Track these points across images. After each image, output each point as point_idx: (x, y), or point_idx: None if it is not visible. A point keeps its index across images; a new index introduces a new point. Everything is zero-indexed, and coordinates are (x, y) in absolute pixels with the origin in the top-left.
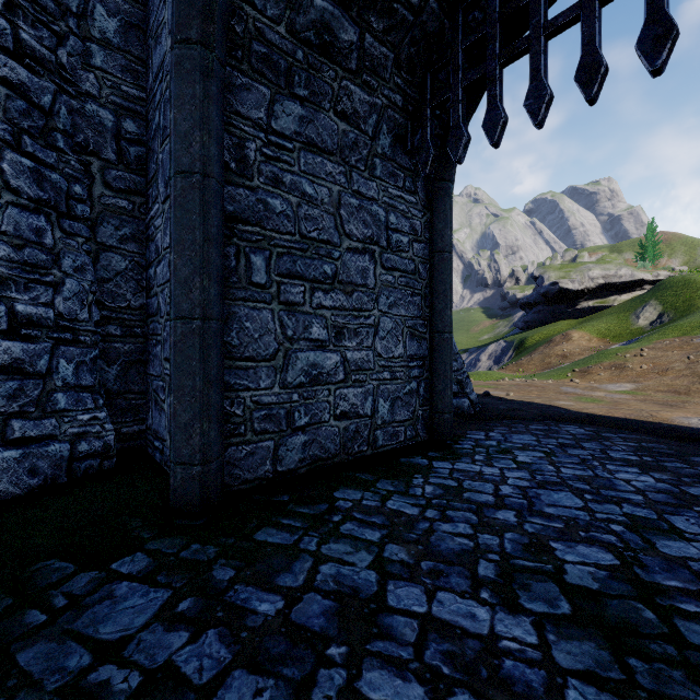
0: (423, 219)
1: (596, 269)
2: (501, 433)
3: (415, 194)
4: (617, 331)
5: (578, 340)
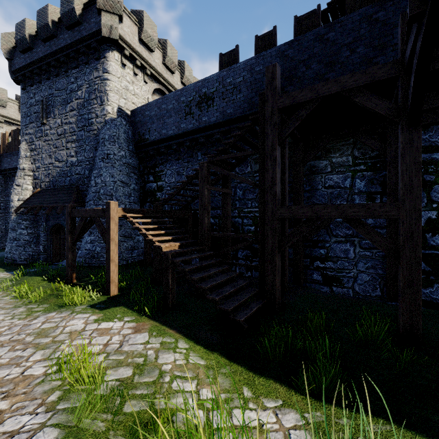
0: None
1: None
2: None
3: None
4: None
5: None
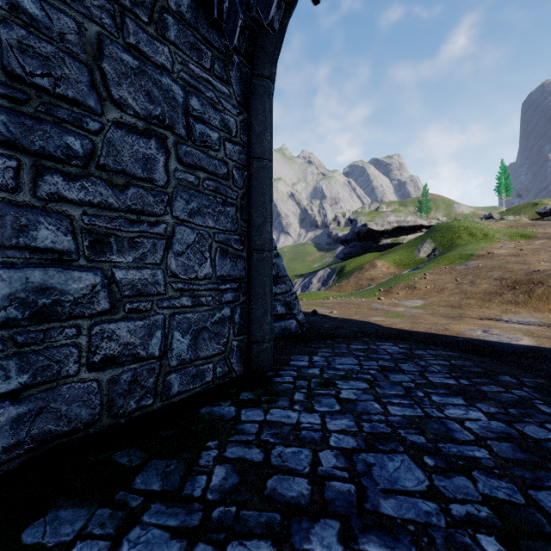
0: (239, 117)
1: (392, 216)
2: (325, 357)
3: (227, 84)
4: (406, 261)
5: (381, 267)
